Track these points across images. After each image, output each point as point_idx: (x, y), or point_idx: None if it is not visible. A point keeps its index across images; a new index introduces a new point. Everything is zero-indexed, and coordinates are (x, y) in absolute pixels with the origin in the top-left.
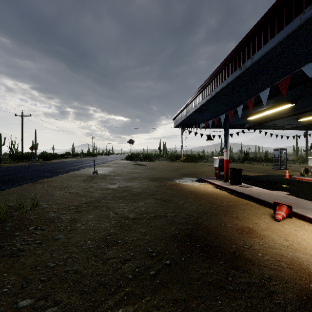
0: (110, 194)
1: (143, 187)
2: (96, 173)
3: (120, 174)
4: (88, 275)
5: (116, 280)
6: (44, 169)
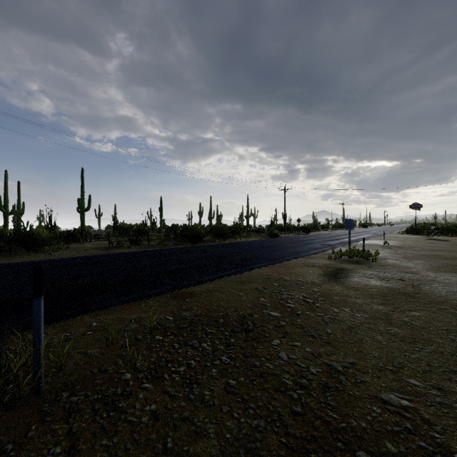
0: (422, 256)
1: (455, 256)
2: (387, 244)
3: (416, 247)
4: (439, 269)
5: (454, 271)
6: (328, 239)
